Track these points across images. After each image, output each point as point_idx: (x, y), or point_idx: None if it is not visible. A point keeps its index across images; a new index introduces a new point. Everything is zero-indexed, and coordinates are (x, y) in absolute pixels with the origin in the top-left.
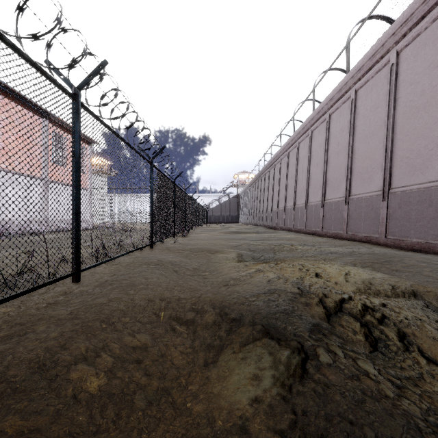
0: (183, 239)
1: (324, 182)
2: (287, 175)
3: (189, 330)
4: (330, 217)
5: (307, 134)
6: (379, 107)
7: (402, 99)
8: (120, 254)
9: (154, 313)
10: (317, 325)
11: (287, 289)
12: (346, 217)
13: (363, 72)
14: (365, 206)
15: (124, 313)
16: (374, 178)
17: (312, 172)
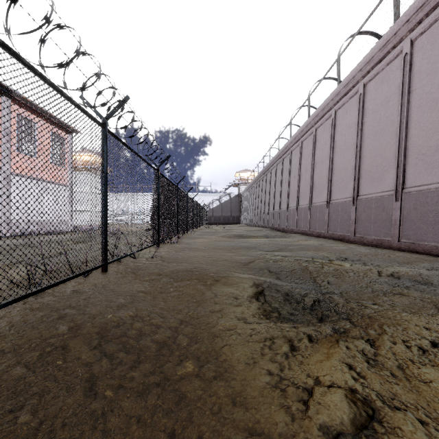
0: (170, 248)
1: (356, 172)
2: (299, 168)
3: None
4: (368, 218)
5: (328, 116)
6: None
7: None
8: None
9: None
10: None
11: None
12: (398, 219)
13: (428, 9)
14: (436, 202)
15: None
16: None
17: (336, 161)
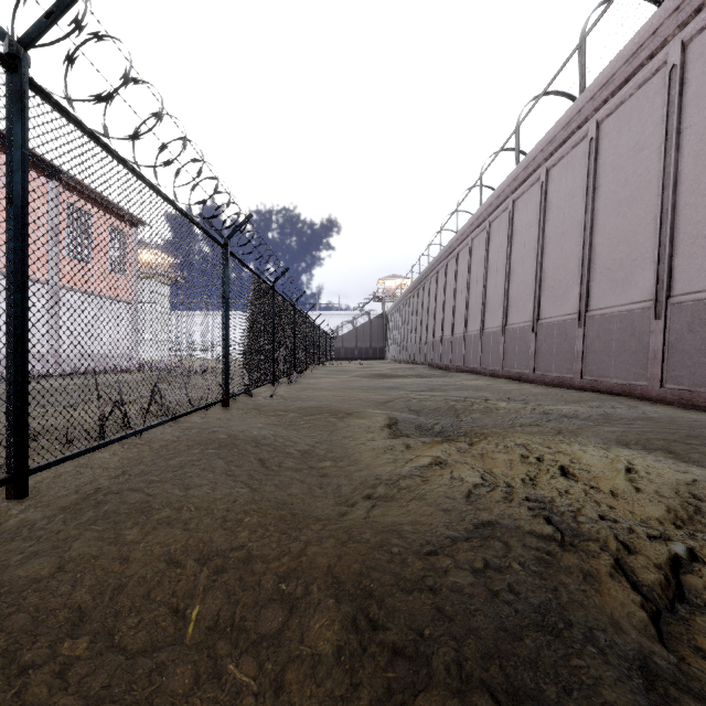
0: (288, 388)
1: (536, 288)
2: (468, 278)
3: (264, 679)
4: (550, 349)
5: (505, 206)
6: (645, 149)
7: (693, 129)
8: (150, 425)
9: (172, 611)
10: (648, 669)
11: (522, 524)
12: (581, 350)
13: (614, 88)
14: (619, 329)
15: (82, 617)
16: (636, 279)
17: (514, 271)
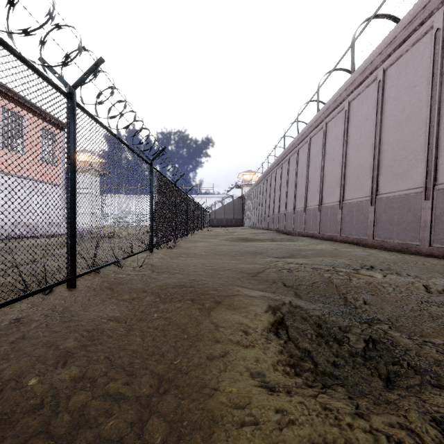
0: (165, 254)
1: (374, 169)
2: (307, 167)
3: None
4: (390, 219)
5: (341, 108)
6: None
7: None
8: None
9: None
10: None
11: None
12: (429, 220)
13: None
14: None
15: None
16: None
17: (350, 157)
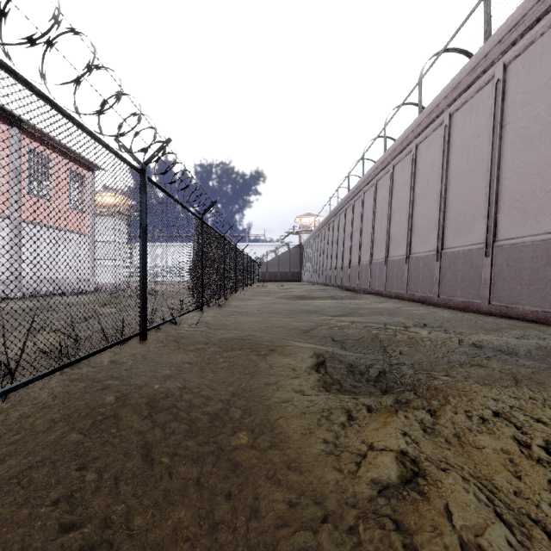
0: (216, 312)
1: (440, 221)
2: (373, 214)
3: None
4: (455, 276)
5: (408, 150)
6: None
7: None
8: (7, 388)
9: None
10: None
11: None
12: (489, 277)
13: (523, 29)
14: (532, 258)
15: None
16: None
17: (417, 206)
